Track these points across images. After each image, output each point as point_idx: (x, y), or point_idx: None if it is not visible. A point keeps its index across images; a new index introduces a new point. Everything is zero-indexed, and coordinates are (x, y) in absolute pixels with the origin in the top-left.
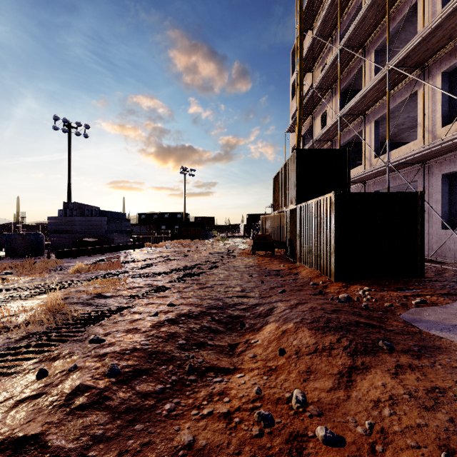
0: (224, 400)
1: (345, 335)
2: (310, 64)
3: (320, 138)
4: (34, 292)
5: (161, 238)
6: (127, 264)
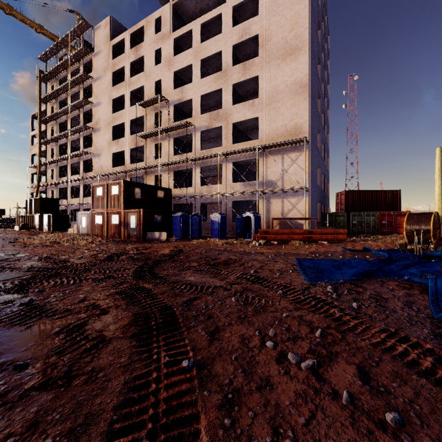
0: None
1: (51, 233)
2: (45, 143)
3: (50, 184)
4: None
5: None
6: None
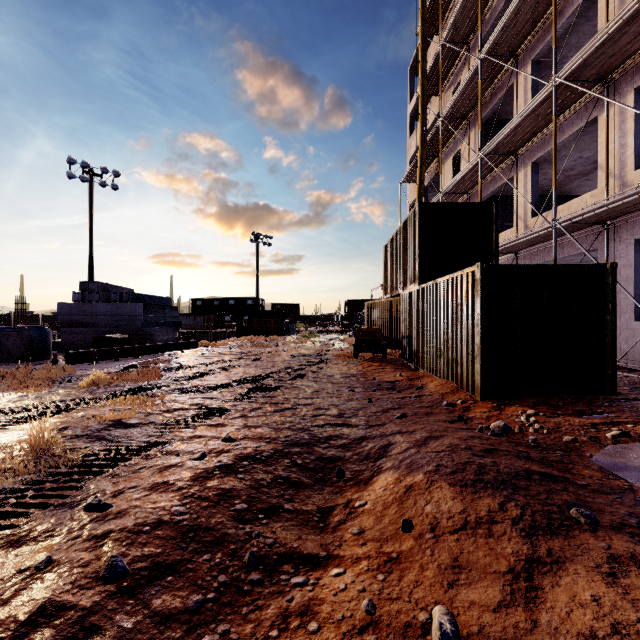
0: (309, 628)
1: (512, 496)
2: (436, 84)
3: (451, 190)
4: (19, 417)
5: (223, 333)
6: (170, 372)
